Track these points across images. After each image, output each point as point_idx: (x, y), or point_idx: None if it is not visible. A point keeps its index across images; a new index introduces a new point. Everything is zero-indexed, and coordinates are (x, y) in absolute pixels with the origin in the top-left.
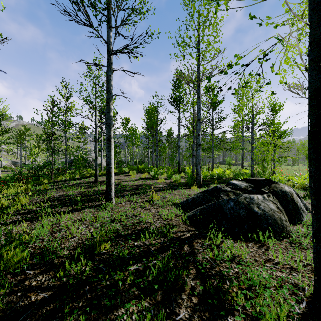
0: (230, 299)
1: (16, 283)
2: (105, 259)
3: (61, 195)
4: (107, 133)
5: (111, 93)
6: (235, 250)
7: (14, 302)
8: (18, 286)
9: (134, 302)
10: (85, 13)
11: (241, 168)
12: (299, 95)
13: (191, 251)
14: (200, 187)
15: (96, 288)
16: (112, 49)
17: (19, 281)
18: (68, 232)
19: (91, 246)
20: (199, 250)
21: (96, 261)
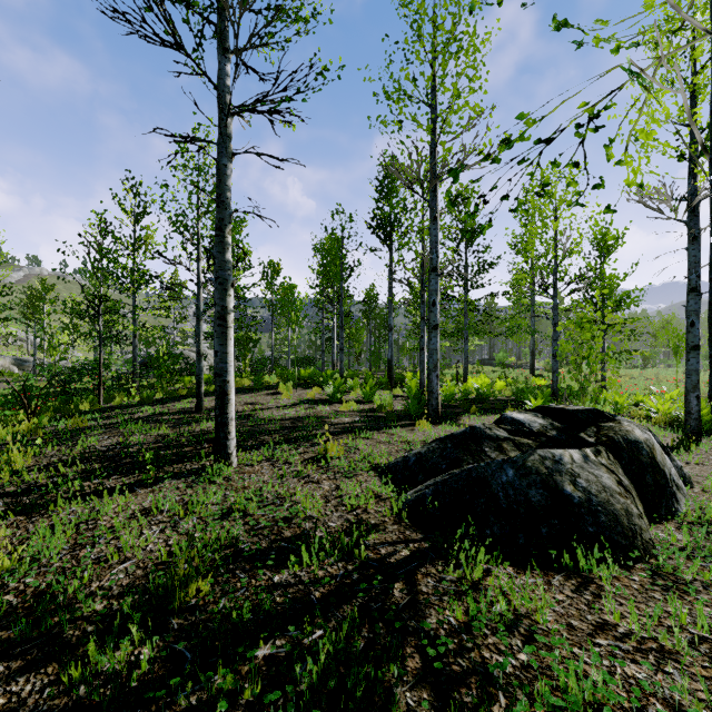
0: None
1: None
2: (195, 624)
3: (112, 445)
4: (217, 300)
5: (228, 206)
6: (521, 598)
7: None
8: None
9: None
10: (164, 18)
11: (530, 375)
12: (662, 213)
13: (411, 599)
14: (438, 424)
15: None
16: (228, 104)
17: None
18: (112, 548)
19: (162, 590)
20: (431, 597)
21: (170, 630)
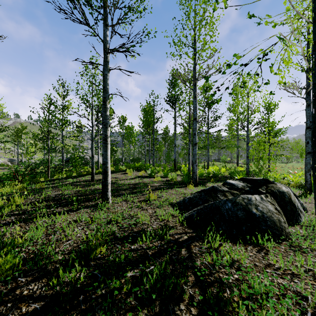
0: (231, 309)
1: (7, 292)
2: (101, 264)
3: (57, 194)
4: (103, 132)
5: (107, 92)
6: (235, 254)
7: (3, 314)
8: (8, 296)
9: (130, 315)
10: (81, 12)
11: (236, 166)
12: (294, 94)
13: (189, 255)
14: (197, 186)
15: (91, 297)
16: (108, 48)
17: (10, 289)
18: (63, 235)
19: (86, 251)
20: (197, 254)
21: (91, 266)
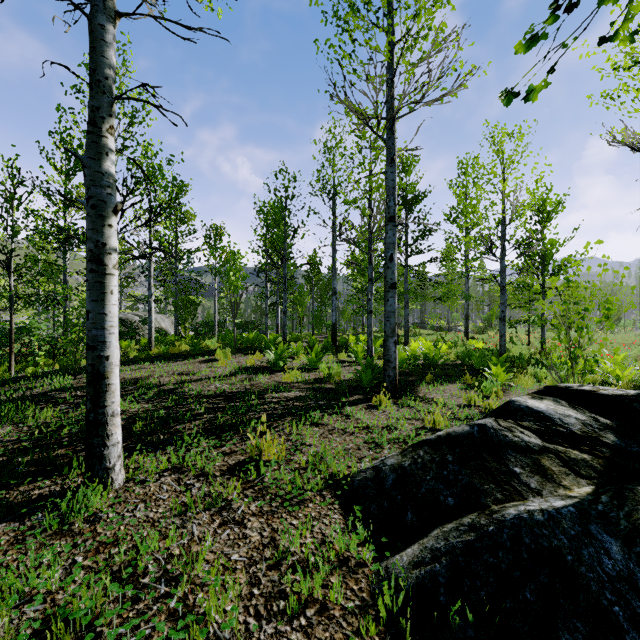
0: None
1: None
2: None
3: None
4: (88, 232)
5: (107, 90)
6: None
7: None
8: None
9: None
10: None
11: (464, 338)
12: None
13: None
14: (397, 398)
15: None
16: None
17: None
18: None
19: None
20: None
21: None
